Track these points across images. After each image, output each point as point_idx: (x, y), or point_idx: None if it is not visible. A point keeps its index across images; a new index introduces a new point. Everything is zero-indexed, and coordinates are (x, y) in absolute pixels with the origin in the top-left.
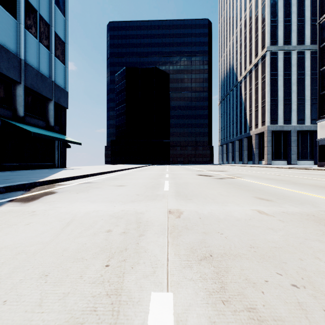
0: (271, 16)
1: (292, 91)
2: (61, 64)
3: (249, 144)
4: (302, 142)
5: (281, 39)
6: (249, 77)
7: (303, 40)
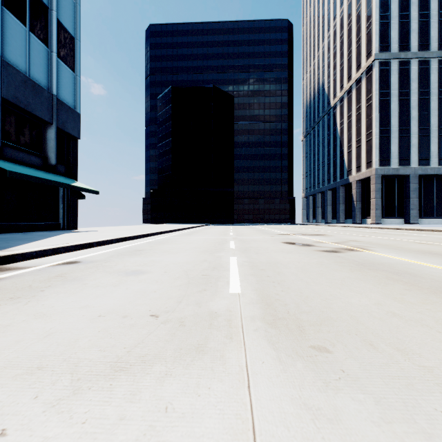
0: (380, 10)
1: (412, 118)
2: (69, 71)
3: (347, 196)
4: (426, 192)
5: (395, 43)
6: (347, 100)
7: (427, 44)
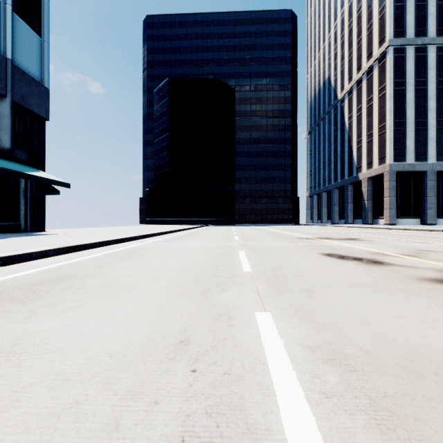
0: None
1: (429, 109)
2: (32, 33)
3: (355, 194)
4: None
5: (411, 28)
6: (357, 92)
7: None
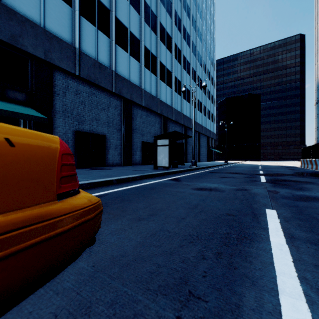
0: None
1: None
2: (214, 124)
3: None
4: None
5: None
6: None
7: None
